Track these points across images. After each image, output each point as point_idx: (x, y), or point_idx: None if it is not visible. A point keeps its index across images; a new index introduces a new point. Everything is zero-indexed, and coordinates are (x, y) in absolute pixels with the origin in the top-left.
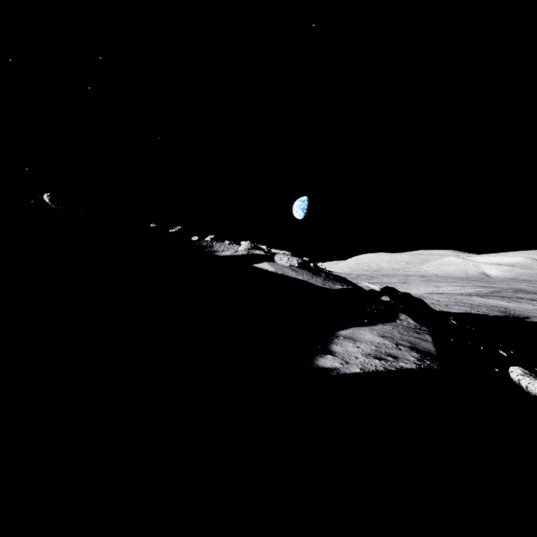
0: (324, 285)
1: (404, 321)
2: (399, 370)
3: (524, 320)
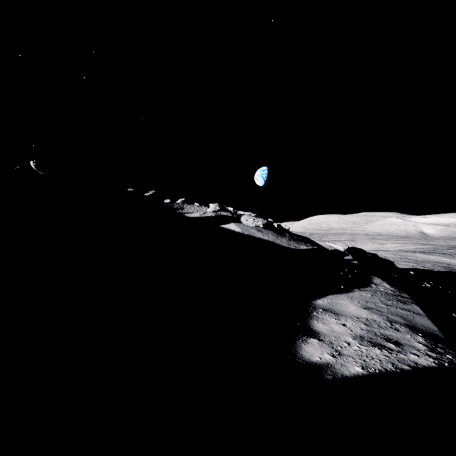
0: (289, 245)
1: (380, 286)
2: (416, 370)
3: None
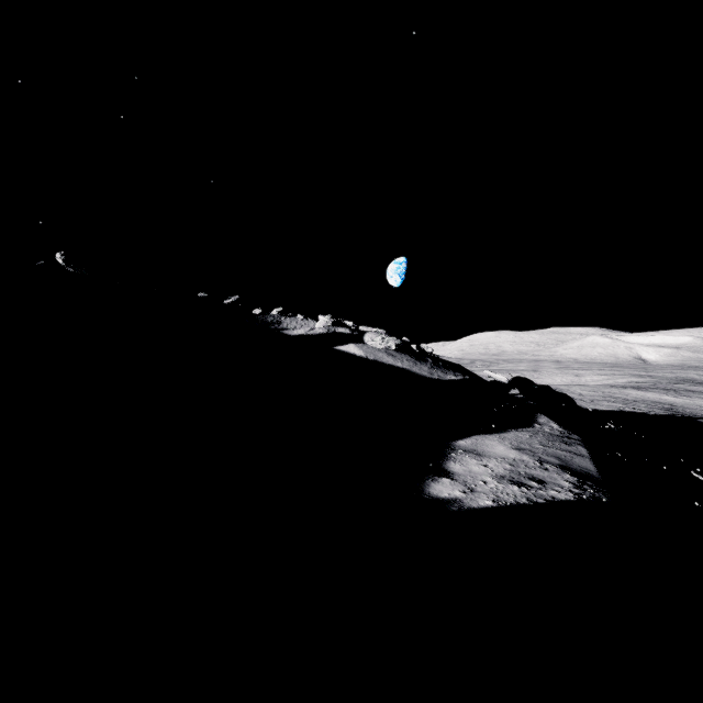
0: (431, 375)
1: (546, 426)
2: (551, 503)
3: (698, 420)
